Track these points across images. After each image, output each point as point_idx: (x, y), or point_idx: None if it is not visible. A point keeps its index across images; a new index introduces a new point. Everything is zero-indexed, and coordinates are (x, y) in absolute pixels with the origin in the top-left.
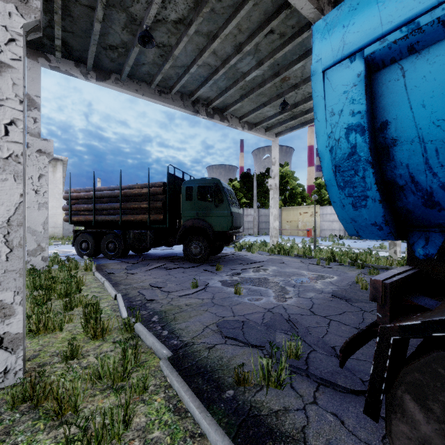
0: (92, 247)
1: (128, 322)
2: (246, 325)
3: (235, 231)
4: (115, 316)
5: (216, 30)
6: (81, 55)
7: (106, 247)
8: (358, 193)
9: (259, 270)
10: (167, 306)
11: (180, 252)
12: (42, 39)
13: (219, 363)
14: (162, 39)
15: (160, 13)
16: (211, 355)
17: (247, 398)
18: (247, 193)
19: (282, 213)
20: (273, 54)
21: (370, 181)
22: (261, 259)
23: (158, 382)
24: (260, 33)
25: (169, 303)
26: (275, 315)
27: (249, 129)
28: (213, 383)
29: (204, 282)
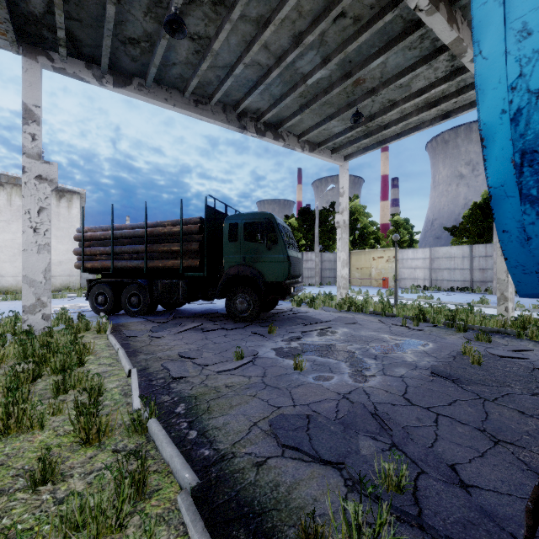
0: (110, 301)
1: (138, 418)
2: (313, 424)
3: (293, 281)
4: (124, 404)
5: (268, 14)
6: (93, 53)
7: (128, 302)
8: None
9: (326, 333)
10: (199, 388)
11: (222, 308)
12: (42, 31)
13: (273, 497)
14: (197, 29)
15: None
16: (261, 479)
17: None
18: (306, 233)
19: (351, 257)
20: (344, 47)
21: None
22: (327, 318)
23: (172, 535)
24: (327, 15)
25: (202, 383)
26: (355, 406)
27: (311, 151)
28: None
29: (251, 351)
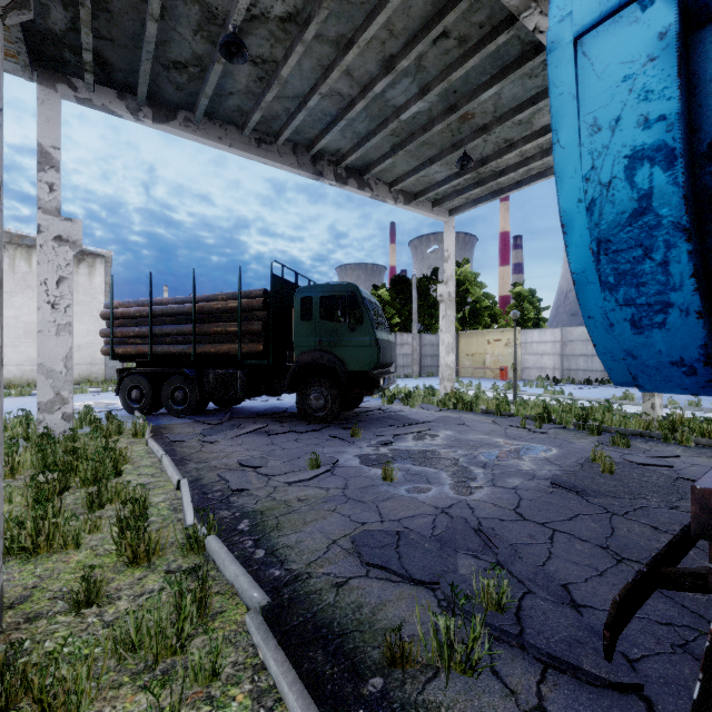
0: (147, 396)
1: (194, 534)
2: (404, 541)
3: (383, 370)
4: (174, 521)
5: (351, 34)
6: (128, 80)
7: (171, 398)
8: (648, 298)
9: (424, 436)
10: (265, 501)
11: (292, 406)
12: (63, 53)
13: (355, 618)
14: (261, 51)
15: (257, 4)
16: (341, 601)
17: (409, 697)
18: (401, 309)
19: (459, 340)
20: (447, 74)
21: (682, 270)
22: (427, 418)
23: (240, 656)
24: (425, 36)
25: (269, 496)
26: (455, 521)
27: (406, 203)
28: (345, 661)
29: (330, 458)
